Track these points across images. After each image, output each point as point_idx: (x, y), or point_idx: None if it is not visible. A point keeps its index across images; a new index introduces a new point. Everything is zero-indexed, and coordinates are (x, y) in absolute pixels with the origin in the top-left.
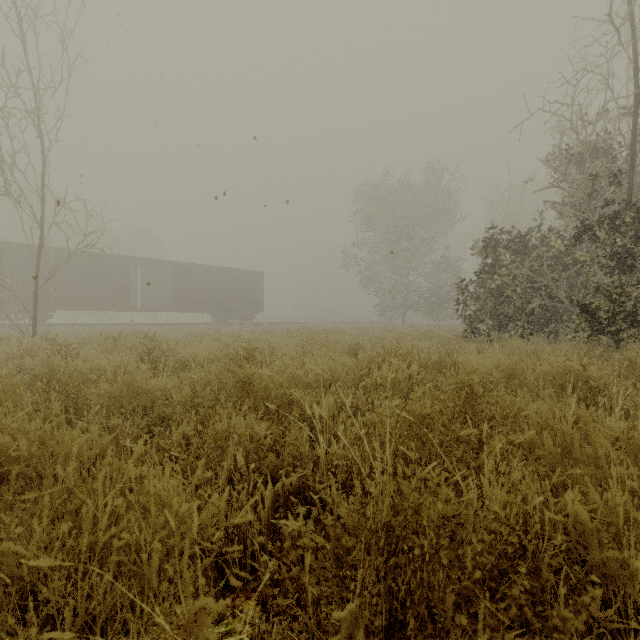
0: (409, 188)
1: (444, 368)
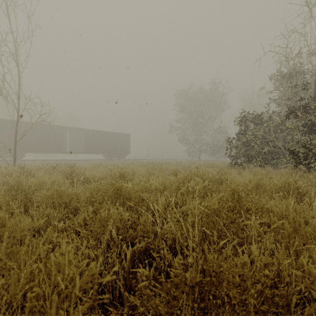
0: (202, 92)
1: (221, 182)
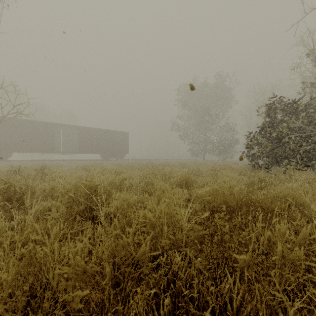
0: (207, 86)
1: None
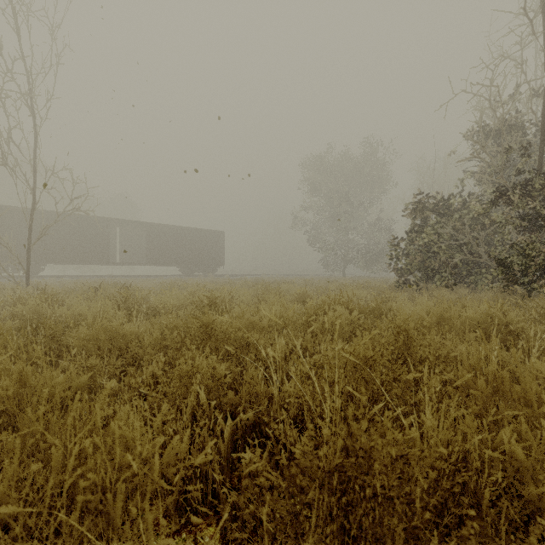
0: (349, 160)
1: (381, 314)
